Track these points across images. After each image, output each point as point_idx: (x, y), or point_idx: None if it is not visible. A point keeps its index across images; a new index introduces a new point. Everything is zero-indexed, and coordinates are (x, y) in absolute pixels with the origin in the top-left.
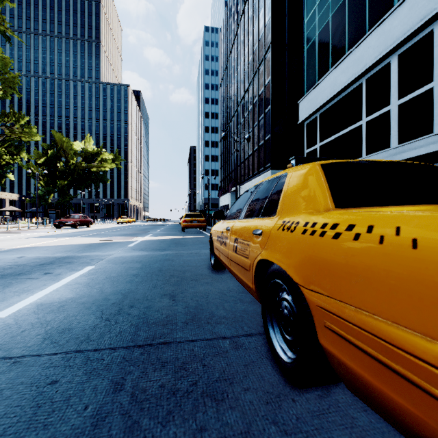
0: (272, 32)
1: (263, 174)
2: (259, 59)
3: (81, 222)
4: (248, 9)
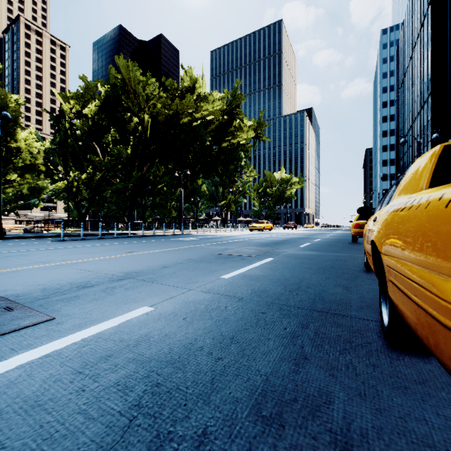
0: (431, 83)
1: None
2: (424, 98)
3: (294, 226)
4: (417, 51)
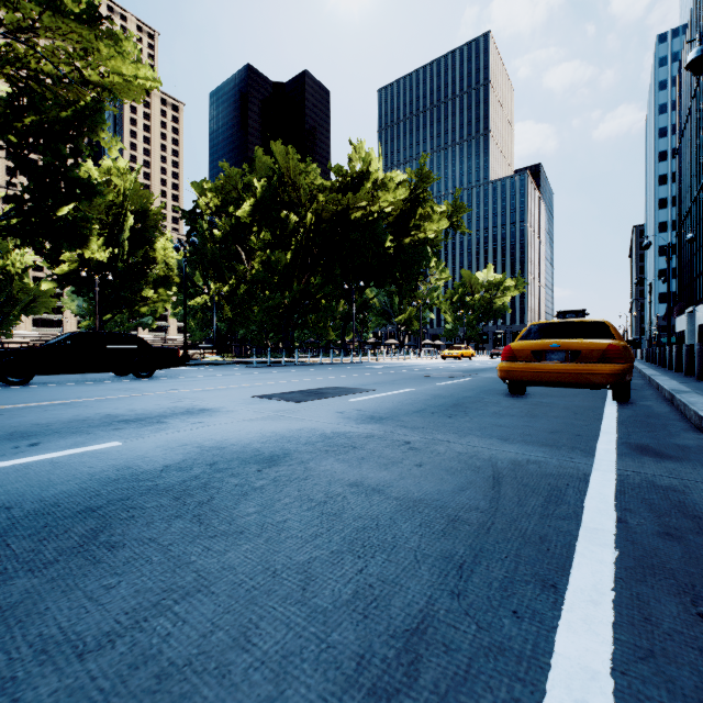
0: None
1: None
2: None
3: None
4: (702, 87)
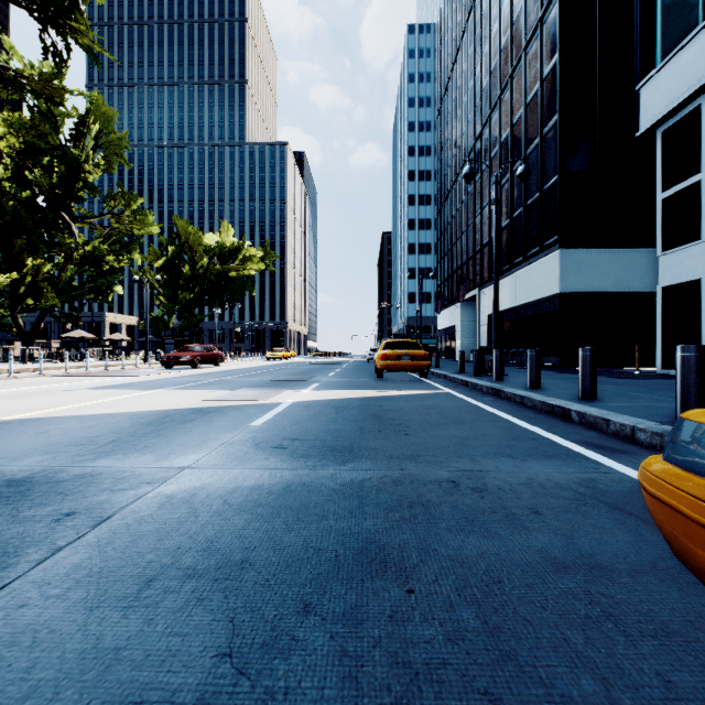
0: None
1: (537, 260)
2: (528, 31)
3: (203, 357)
4: None
